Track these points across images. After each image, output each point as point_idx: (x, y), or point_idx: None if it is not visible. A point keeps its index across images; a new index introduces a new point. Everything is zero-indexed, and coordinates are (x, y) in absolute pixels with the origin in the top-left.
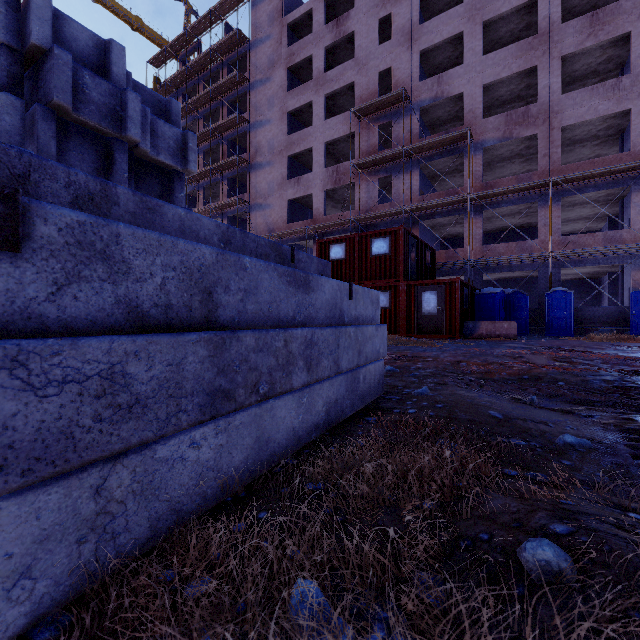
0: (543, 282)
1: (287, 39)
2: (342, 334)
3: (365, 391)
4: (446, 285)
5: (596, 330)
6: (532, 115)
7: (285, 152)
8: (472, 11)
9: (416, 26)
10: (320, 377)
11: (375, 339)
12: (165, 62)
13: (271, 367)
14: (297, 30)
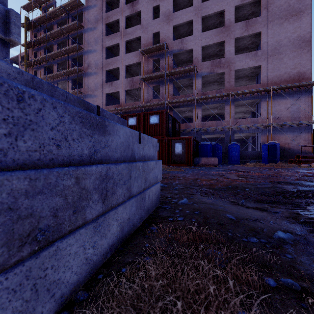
0: (227, 139)
1: (105, 8)
2: (133, 168)
3: (149, 205)
4: (186, 140)
5: (248, 161)
6: (222, 63)
7: (104, 68)
8: (197, 10)
9: (171, 13)
10: (115, 204)
11: (155, 169)
12: (32, 9)
13: (56, 208)
14: (111, 5)
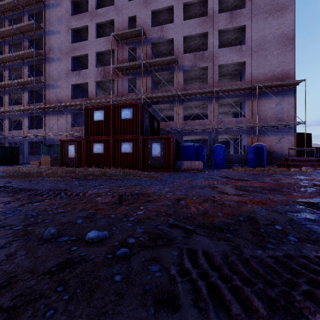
0: (210, 141)
1: None
2: None
3: None
4: (165, 139)
5: (232, 165)
6: (206, 56)
7: (70, 53)
8: None
9: None
10: None
11: None
12: None
13: None
14: None
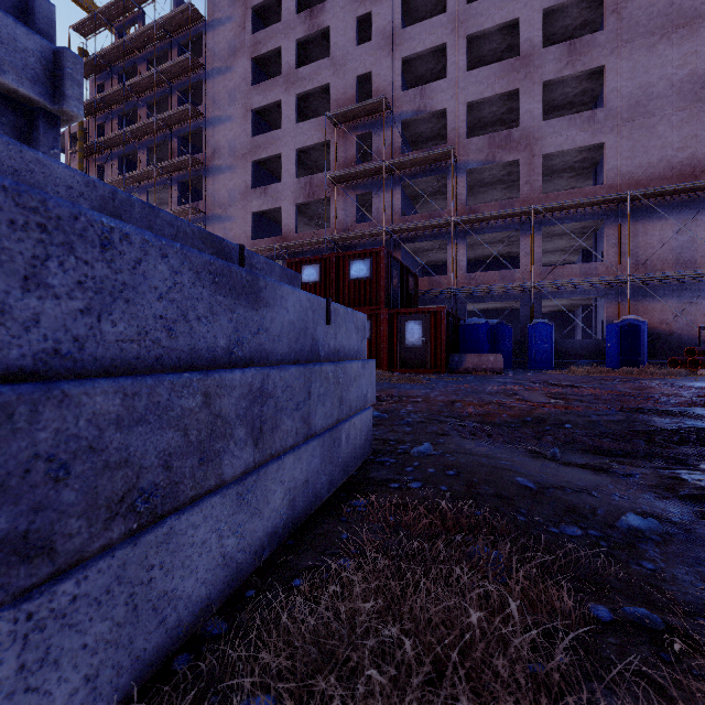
0: (525, 313)
1: (252, 24)
2: (315, 376)
3: (349, 456)
4: (431, 314)
5: (574, 363)
6: (514, 140)
7: (249, 156)
8: (456, 22)
9: (398, 30)
10: (278, 449)
11: (361, 380)
12: (95, 31)
13: (169, 451)
14: (264, 16)
